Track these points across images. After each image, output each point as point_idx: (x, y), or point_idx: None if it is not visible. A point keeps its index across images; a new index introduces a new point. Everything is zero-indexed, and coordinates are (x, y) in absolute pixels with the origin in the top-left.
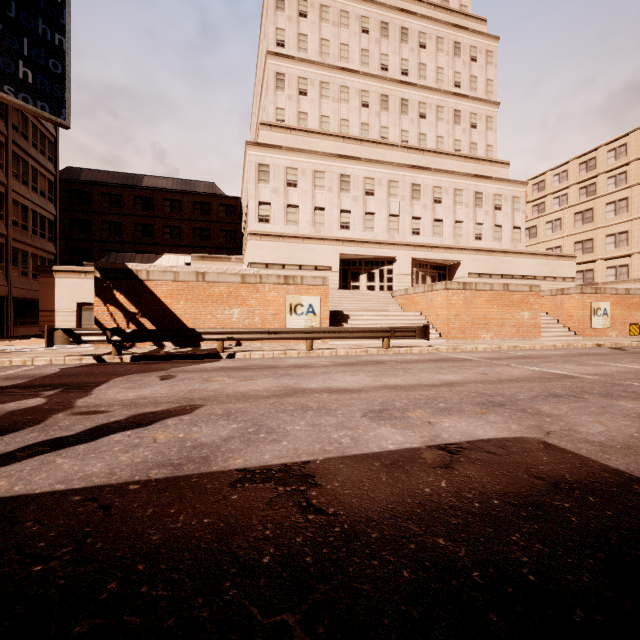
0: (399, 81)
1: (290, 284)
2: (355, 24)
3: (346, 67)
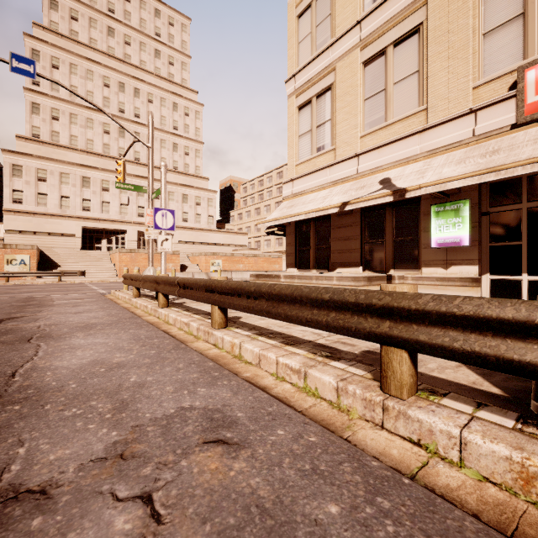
0: (133, 121)
1: (8, 248)
2: (99, 80)
3: (91, 107)
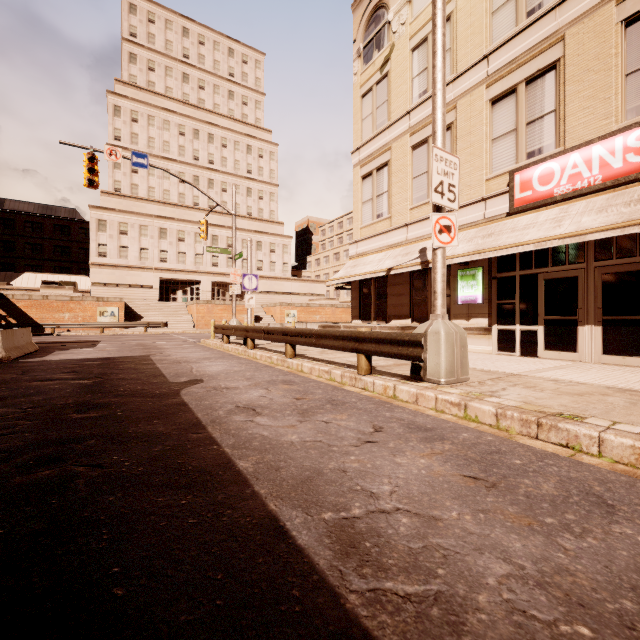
0: (207, 168)
1: (100, 301)
2: (175, 129)
3: (167, 157)
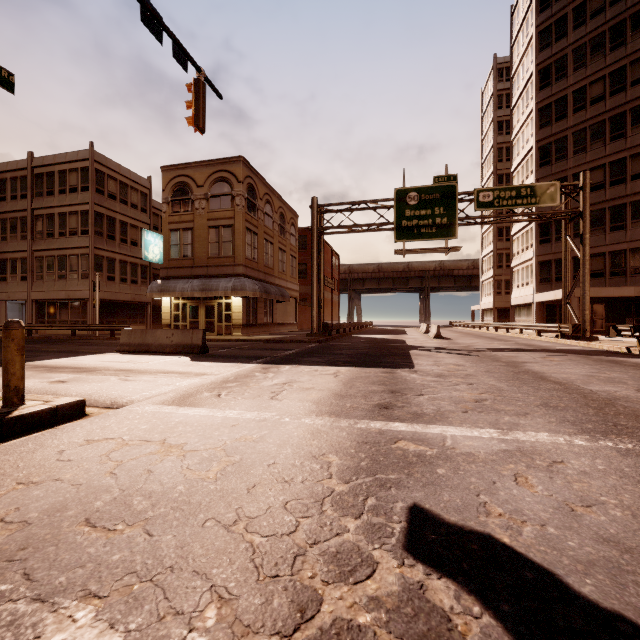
0: None
1: None
2: None
3: None
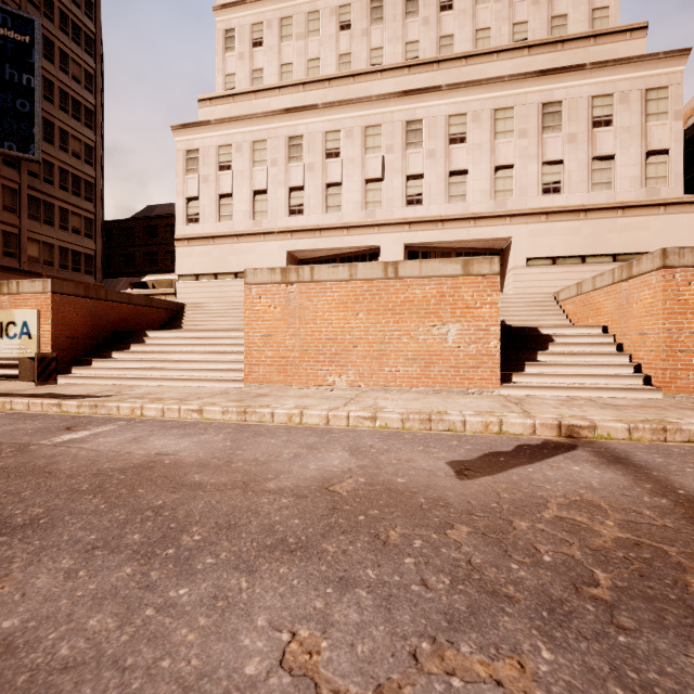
0: None
1: (5, 294)
2: None
3: None
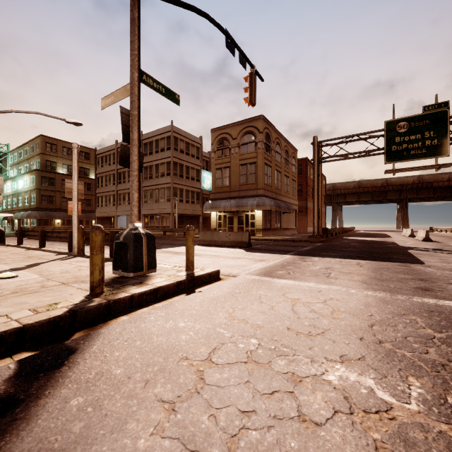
0: None
1: None
2: None
3: None
